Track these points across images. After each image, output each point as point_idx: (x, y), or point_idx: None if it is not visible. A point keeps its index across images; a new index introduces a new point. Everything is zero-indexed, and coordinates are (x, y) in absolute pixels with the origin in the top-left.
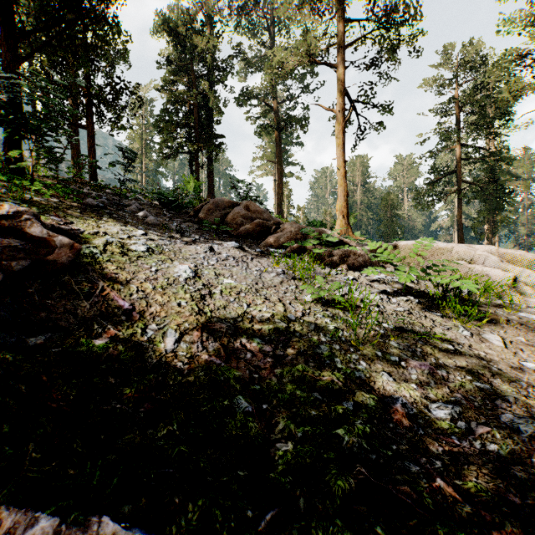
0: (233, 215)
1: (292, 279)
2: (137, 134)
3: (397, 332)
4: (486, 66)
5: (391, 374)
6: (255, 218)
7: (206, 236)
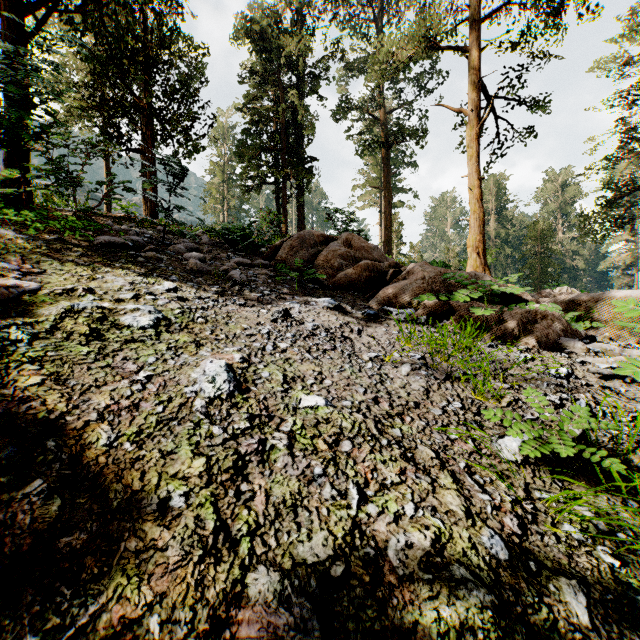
0: (327, 254)
1: (446, 380)
2: (218, 167)
3: None
4: None
5: None
6: (360, 258)
7: (284, 288)
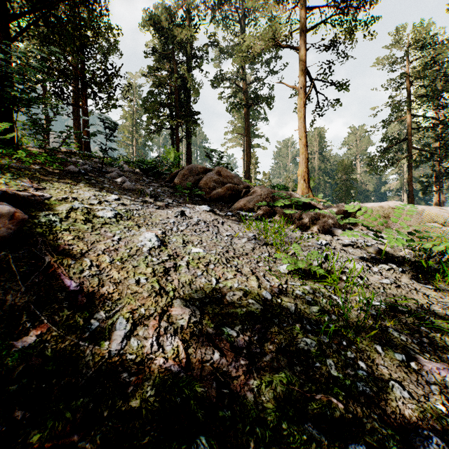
0: (206, 180)
1: (264, 245)
2: (129, 114)
3: (391, 313)
4: (435, 43)
5: (403, 383)
6: (226, 183)
7: (180, 200)
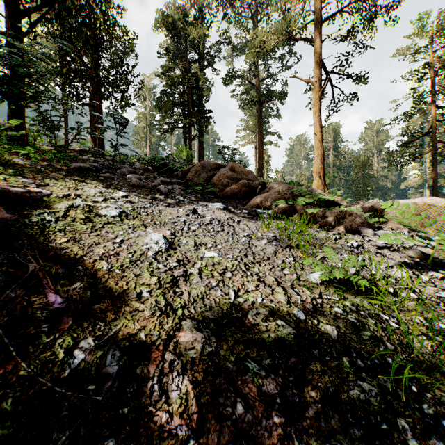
0: (219, 176)
1: (287, 247)
2: (143, 115)
3: None
4: None
5: None
6: (240, 179)
7: (192, 197)
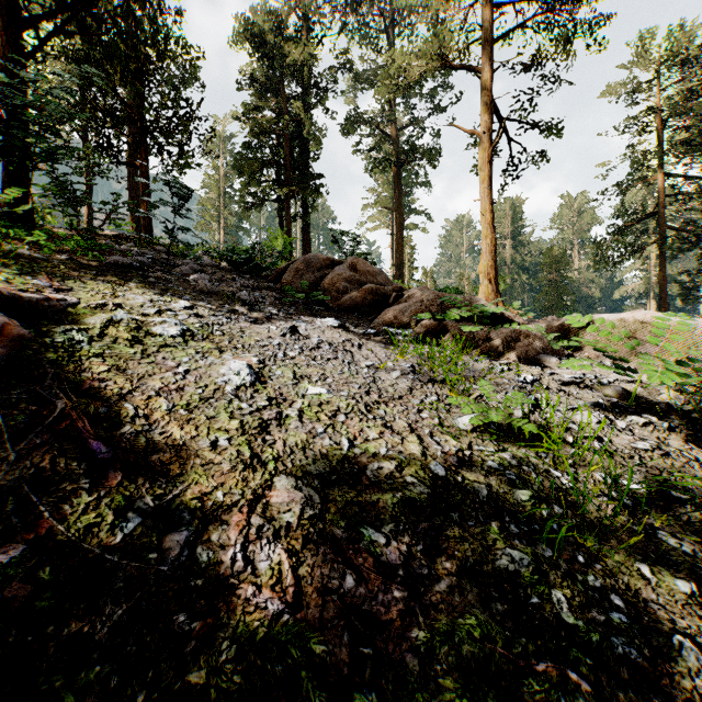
0: (332, 278)
1: (429, 382)
2: (214, 180)
3: (659, 503)
4: None
5: (697, 639)
6: (365, 282)
7: (290, 309)
